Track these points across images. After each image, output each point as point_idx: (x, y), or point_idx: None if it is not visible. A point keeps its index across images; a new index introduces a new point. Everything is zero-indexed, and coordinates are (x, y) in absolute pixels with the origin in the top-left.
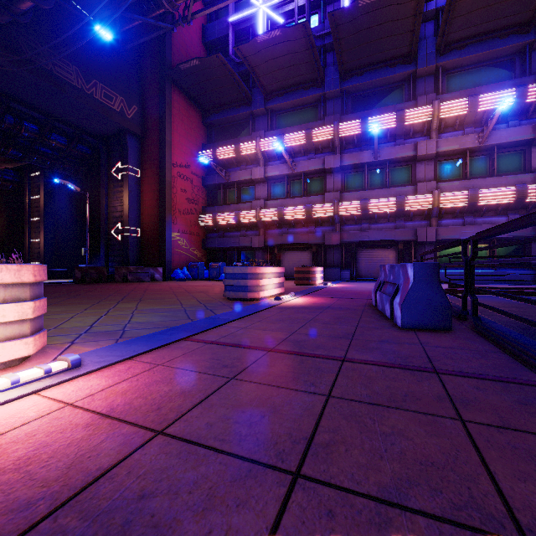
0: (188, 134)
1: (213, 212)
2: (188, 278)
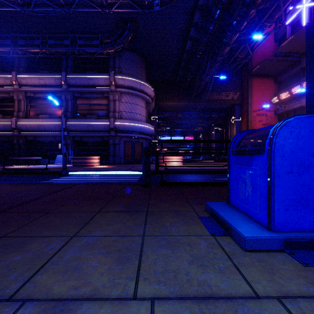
0: (263, 93)
1: None
2: None
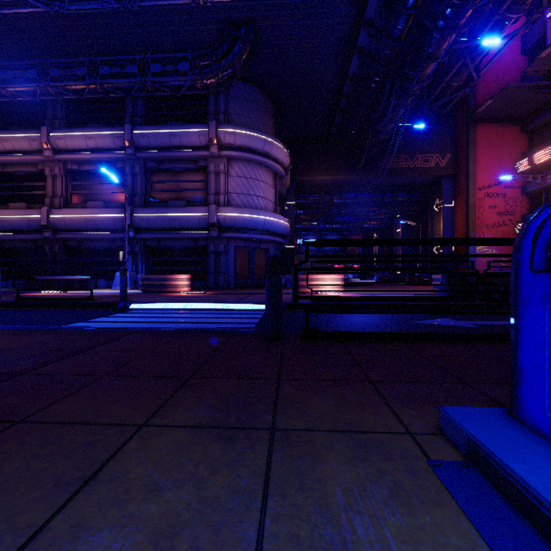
0: (499, 154)
1: None
2: None
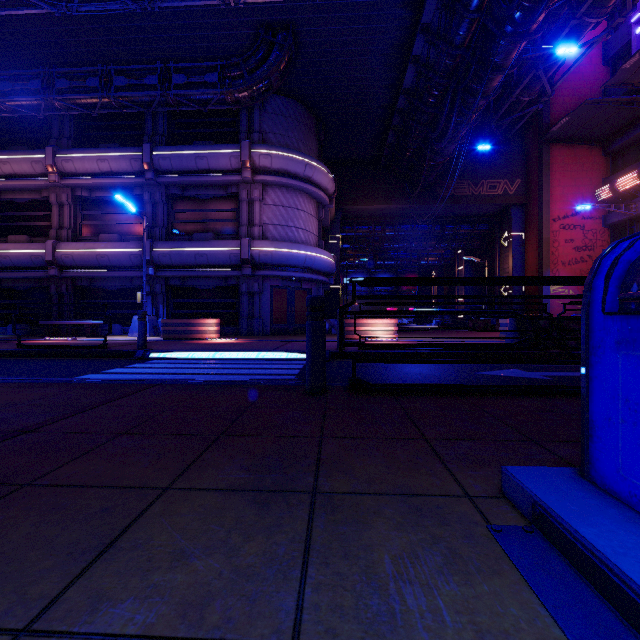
0: (577, 179)
1: None
2: None
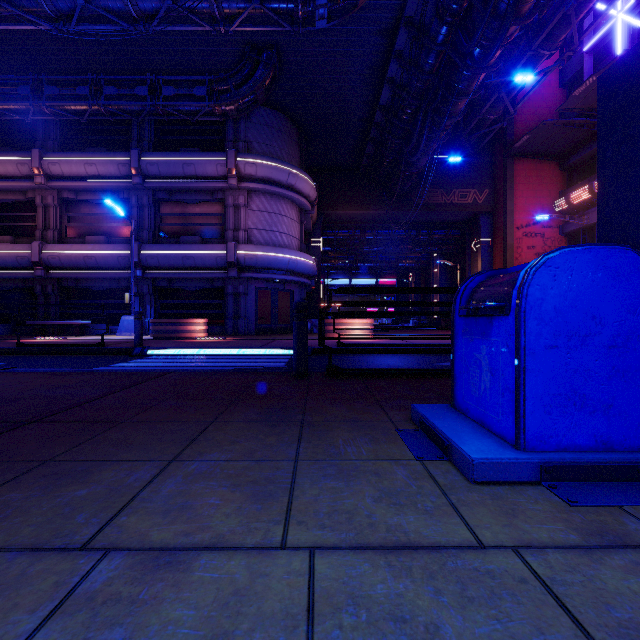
0: (538, 191)
1: None
2: None
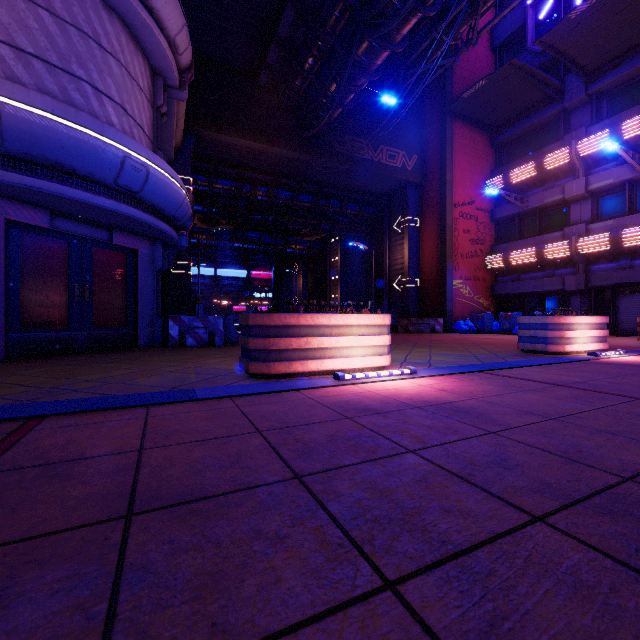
0: (472, 165)
1: (505, 250)
2: (471, 330)
